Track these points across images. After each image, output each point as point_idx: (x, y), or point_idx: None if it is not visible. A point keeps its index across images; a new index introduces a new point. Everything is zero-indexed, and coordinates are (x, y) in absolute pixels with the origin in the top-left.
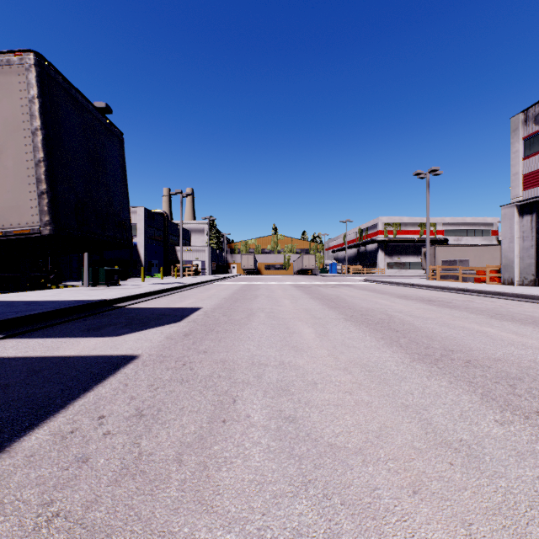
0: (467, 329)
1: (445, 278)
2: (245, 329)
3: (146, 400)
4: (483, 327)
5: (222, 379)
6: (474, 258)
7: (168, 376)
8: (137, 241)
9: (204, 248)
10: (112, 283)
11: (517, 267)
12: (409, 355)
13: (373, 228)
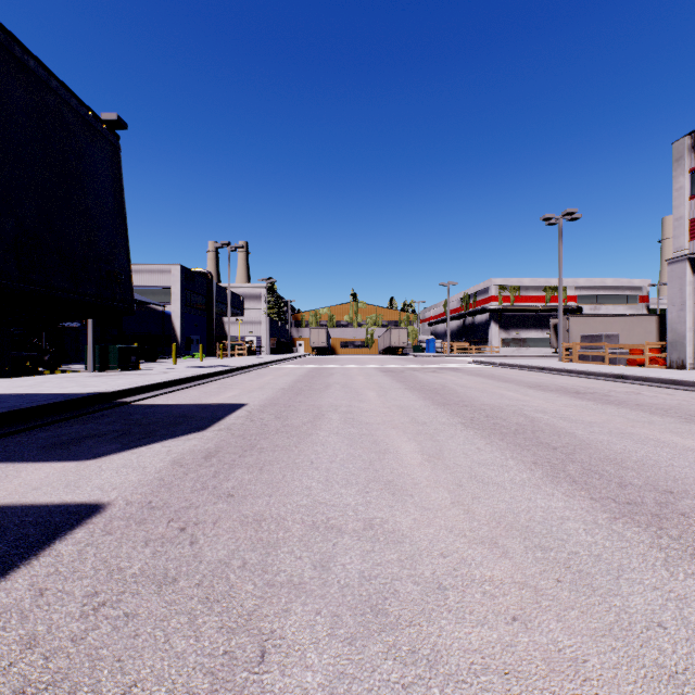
0: (667, 445)
1: (586, 359)
2: (307, 445)
3: (58, 652)
4: (689, 439)
5: (248, 573)
6: (621, 332)
7: (141, 563)
8: (171, 310)
9: (260, 319)
10: (128, 366)
11: (690, 344)
12: (600, 504)
13: (483, 293)
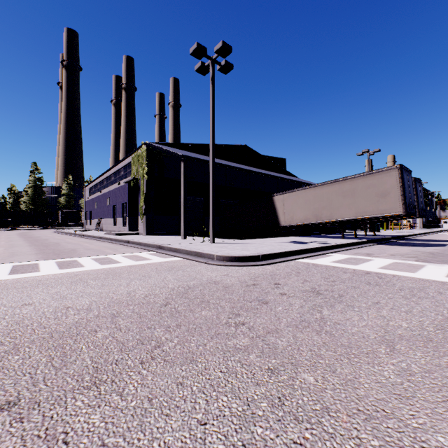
0: None
1: None
2: None
3: None
4: None
5: None
6: None
7: None
8: None
9: None
10: (378, 231)
11: None
12: None
13: None
